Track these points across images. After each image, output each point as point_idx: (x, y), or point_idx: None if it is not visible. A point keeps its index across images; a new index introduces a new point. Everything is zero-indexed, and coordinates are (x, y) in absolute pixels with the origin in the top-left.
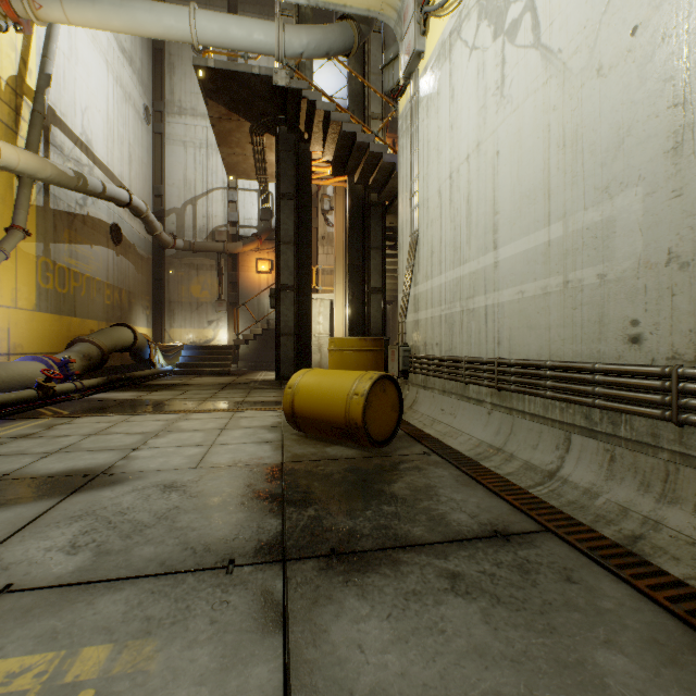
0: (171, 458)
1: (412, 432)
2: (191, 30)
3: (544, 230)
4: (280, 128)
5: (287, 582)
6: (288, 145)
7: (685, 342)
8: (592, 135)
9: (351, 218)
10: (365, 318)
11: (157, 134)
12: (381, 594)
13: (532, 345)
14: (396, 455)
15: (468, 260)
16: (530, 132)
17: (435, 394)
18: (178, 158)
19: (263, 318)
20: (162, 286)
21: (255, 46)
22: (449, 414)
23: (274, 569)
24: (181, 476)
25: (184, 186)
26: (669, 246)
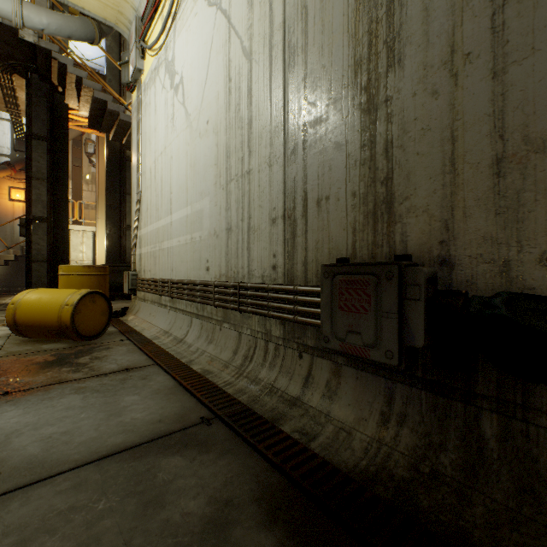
0: None
1: (124, 329)
2: None
3: (186, 208)
4: (31, 74)
5: None
6: (42, 91)
7: (218, 270)
8: (198, 165)
9: (109, 166)
10: (122, 249)
11: None
12: (28, 402)
13: (183, 271)
14: (99, 343)
15: (162, 218)
16: (182, 152)
17: (148, 304)
18: None
19: (17, 244)
20: None
21: None
22: (153, 316)
23: None
24: None
25: None
26: (215, 227)
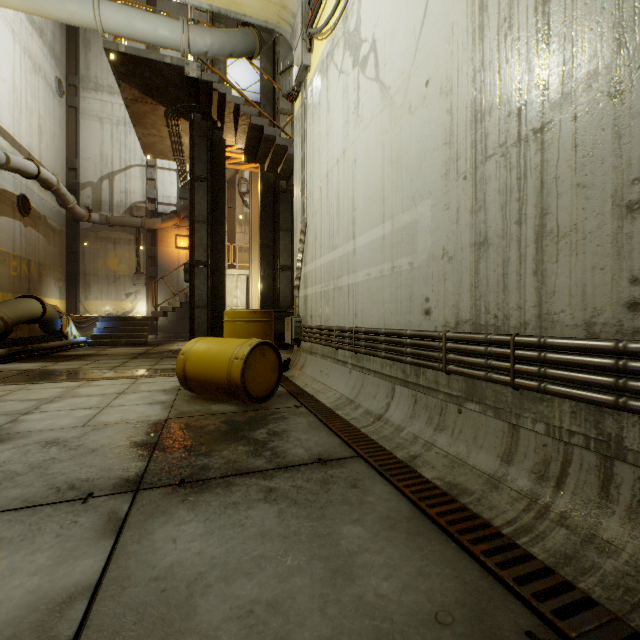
0: (60, 419)
1: (293, 390)
2: (96, 19)
3: (381, 226)
4: (194, 115)
5: (134, 504)
6: (203, 131)
7: (451, 314)
8: (406, 156)
9: (263, 201)
10: (276, 292)
11: (71, 107)
12: (207, 506)
13: (374, 316)
14: (270, 408)
15: (338, 246)
16: (373, 147)
17: (317, 358)
18: (94, 133)
19: (182, 291)
20: (77, 258)
21: (160, 40)
22: (325, 375)
23: (126, 497)
24: (65, 434)
25: (100, 161)
26: (443, 244)
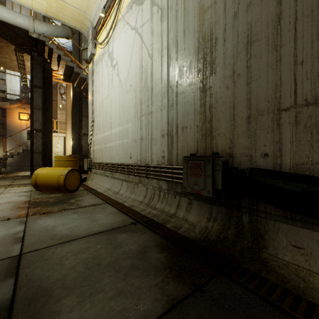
0: None
1: (87, 188)
2: None
3: (119, 127)
4: (33, 53)
5: (28, 219)
6: (39, 62)
7: (136, 158)
8: (126, 106)
9: (73, 101)
10: (80, 146)
11: None
12: (55, 216)
13: (117, 158)
14: (77, 194)
15: (106, 131)
16: (117, 99)
17: (98, 175)
18: None
19: (24, 144)
20: None
21: (18, 23)
22: (101, 181)
23: (24, 218)
24: None
25: None
26: (134, 137)
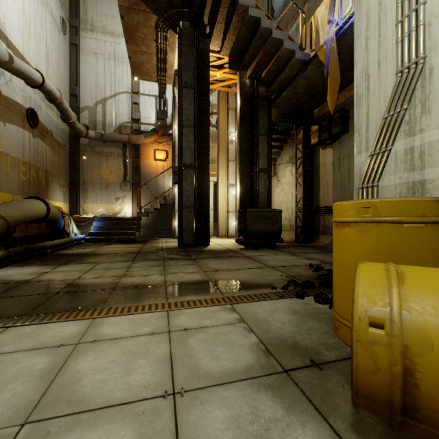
0: None
1: None
2: None
3: None
4: (182, 24)
5: None
6: (190, 40)
7: None
8: None
9: (242, 109)
10: (254, 193)
11: (72, 45)
12: None
13: None
14: None
15: None
16: None
17: None
18: (91, 66)
19: (161, 195)
20: (77, 169)
21: None
22: None
23: None
24: None
25: (95, 89)
26: None
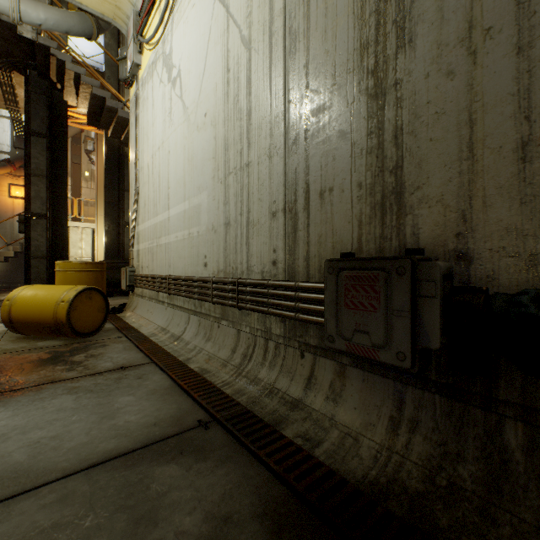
0: None
1: (121, 326)
2: None
3: (183, 203)
4: (30, 71)
5: None
6: (40, 88)
7: (216, 266)
8: (196, 159)
9: (108, 163)
10: (120, 245)
11: None
12: (18, 403)
13: (180, 267)
14: (95, 340)
15: (159, 213)
16: (179, 146)
17: (146, 300)
18: None
19: (16, 241)
20: None
21: None
22: (150, 313)
23: None
24: None
25: None
26: (213, 222)
